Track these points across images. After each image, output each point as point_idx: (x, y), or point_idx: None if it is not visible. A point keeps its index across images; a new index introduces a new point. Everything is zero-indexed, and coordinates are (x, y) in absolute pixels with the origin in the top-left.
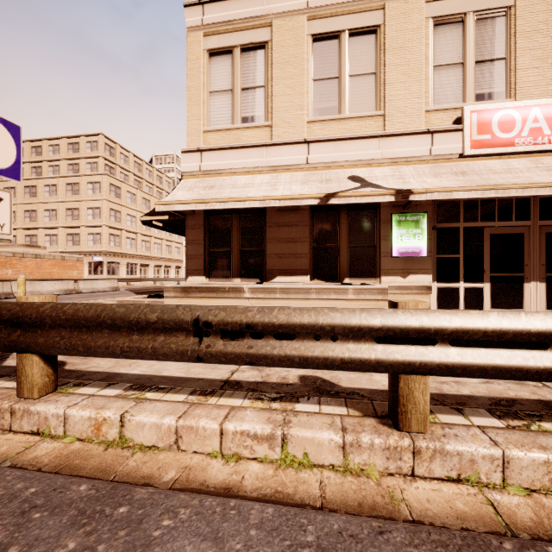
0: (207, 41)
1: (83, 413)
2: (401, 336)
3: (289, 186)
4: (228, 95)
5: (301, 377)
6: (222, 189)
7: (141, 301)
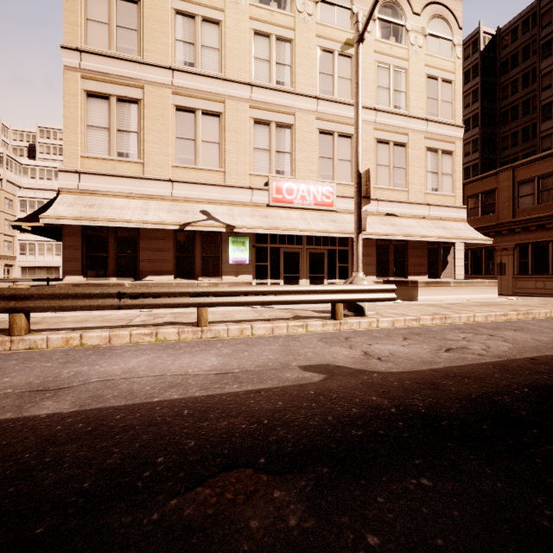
0: (85, 83)
1: (58, 336)
2: (198, 295)
3: (158, 213)
4: (106, 132)
5: (164, 322)
6: (102, 209)
7: None
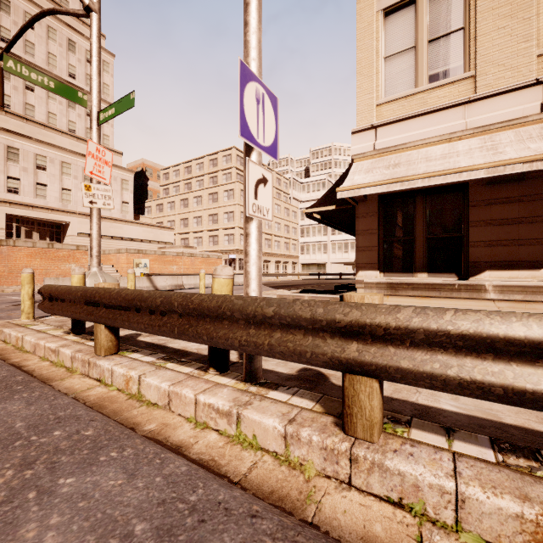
0: (381, 1)
1: (501, 503)
2: None
3: (522, 146)
4: (410, 54)
5: None
6: (413, 165)
7: (301, 296)
